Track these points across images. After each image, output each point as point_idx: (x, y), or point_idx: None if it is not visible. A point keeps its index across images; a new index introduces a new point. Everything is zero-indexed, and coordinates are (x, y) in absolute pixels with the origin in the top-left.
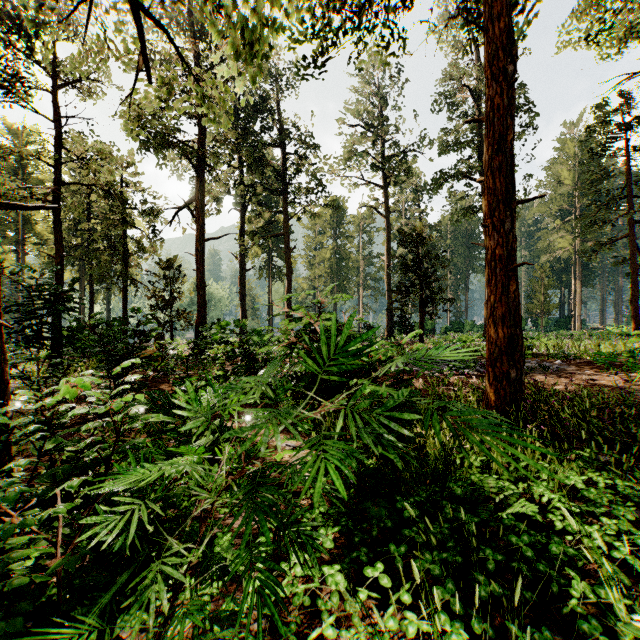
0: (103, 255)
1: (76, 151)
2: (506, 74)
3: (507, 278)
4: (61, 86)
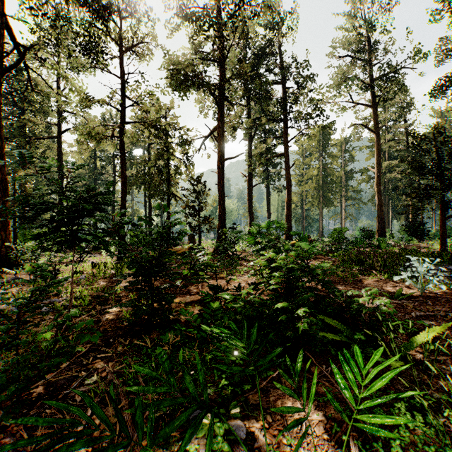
0: (154, 177)
1: (134, 96)
2: None
3: None
4: (125, 51)
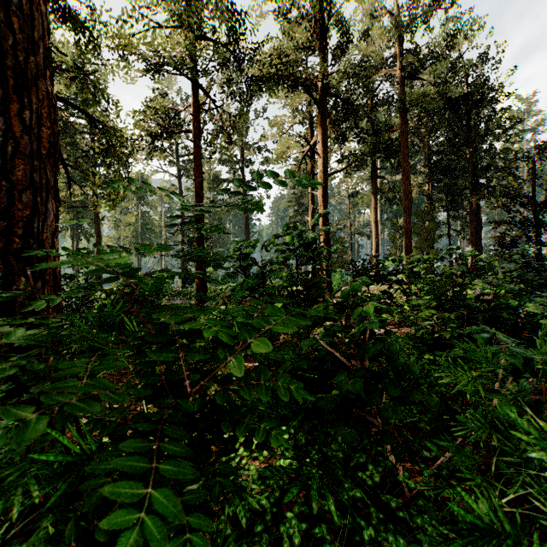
0: None
1: None
2: (201, 197)
3: (202, 264)
4: None
